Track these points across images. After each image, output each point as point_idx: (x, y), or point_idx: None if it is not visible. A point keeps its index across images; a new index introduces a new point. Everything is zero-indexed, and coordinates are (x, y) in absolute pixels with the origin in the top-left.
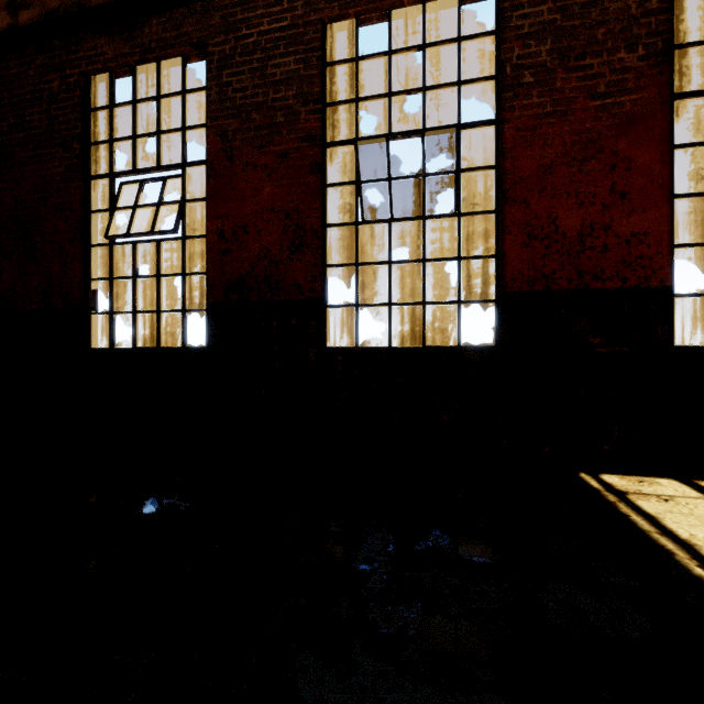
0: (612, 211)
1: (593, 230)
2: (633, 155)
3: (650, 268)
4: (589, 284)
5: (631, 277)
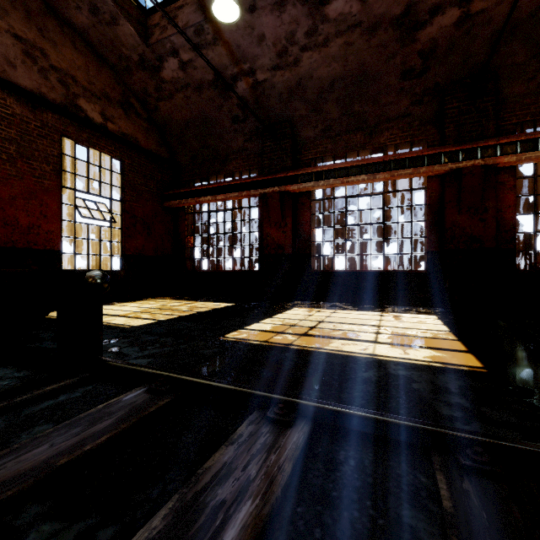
0: (41, 221)
1: (34, 226)
2: (49, 203)
3: (55, 243)
4: (32, 246)
5: (48, 246)
